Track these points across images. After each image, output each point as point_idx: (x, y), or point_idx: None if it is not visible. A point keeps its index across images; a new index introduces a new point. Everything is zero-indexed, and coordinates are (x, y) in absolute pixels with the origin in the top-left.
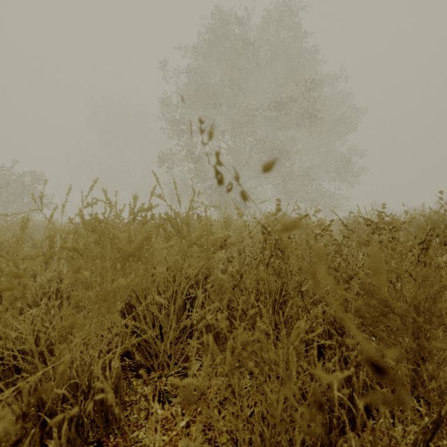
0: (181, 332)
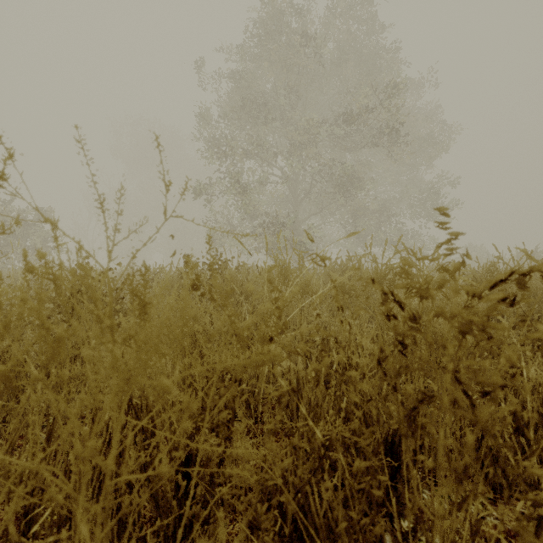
0: (168, 542)
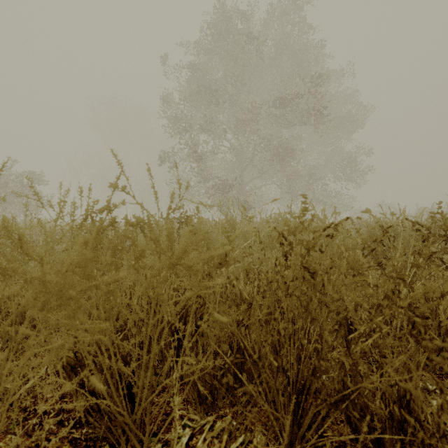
0: (167, 374)
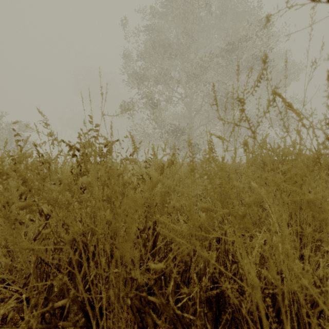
0: None
